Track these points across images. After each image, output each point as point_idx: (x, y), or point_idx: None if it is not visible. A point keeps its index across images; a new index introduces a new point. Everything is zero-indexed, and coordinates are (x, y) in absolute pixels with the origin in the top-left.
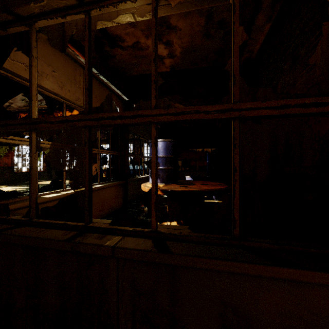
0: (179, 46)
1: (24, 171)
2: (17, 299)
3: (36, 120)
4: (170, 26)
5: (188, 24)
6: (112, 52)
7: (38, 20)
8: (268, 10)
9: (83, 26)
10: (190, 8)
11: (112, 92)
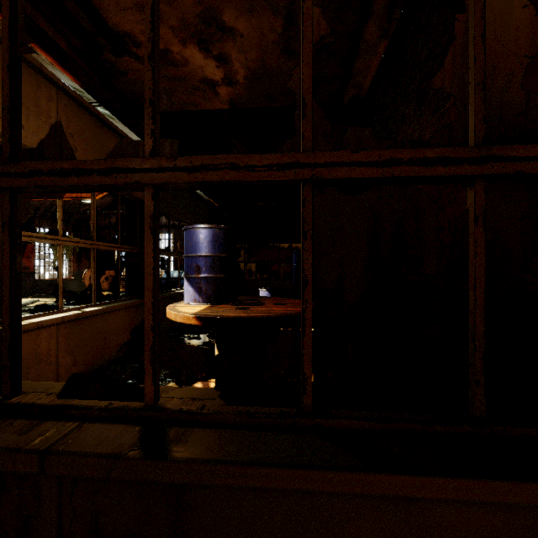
0: (242, 66)
1: None
2: None
3: None
4: (223, 27)
5: (255, 27)
6: (120, 64)
7: None
8: (382, 18)
9: None
10: None
11: (123, 139)
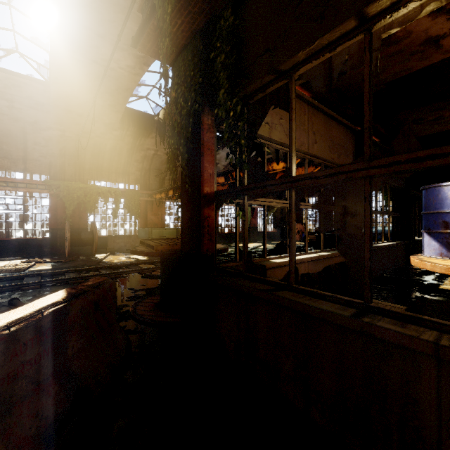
0: None
1: (226, 232)
2: (284, 364)
3: (298, 177)
4: None
5: None
6: (342, 67)
7: (301, 68)
8: None
9: (351, 51)
10: None
11: (340, 124)
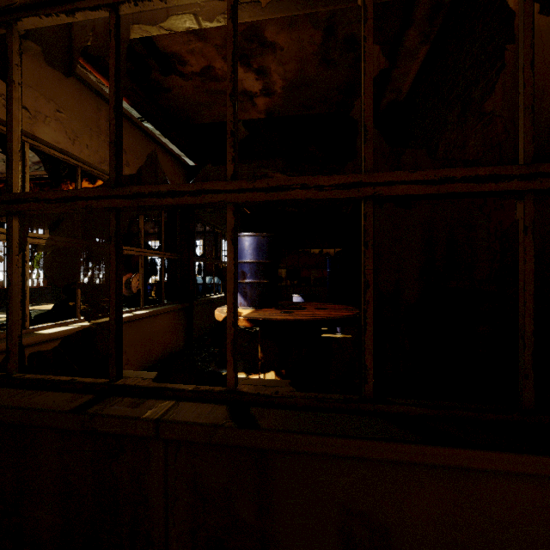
0: (281, 77)
1: None
2: None
3: (19, 195)
4: (265, 42)
5: (295, 40)
6: (165, 82)
7: (23, 17)
8: (423, 24)
9: (107, 33)
10: (294, 12)
11: (166, 151)
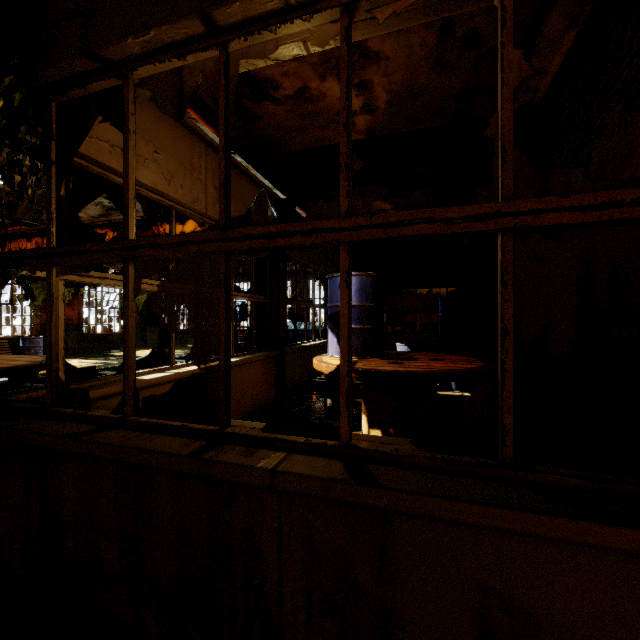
0: (385, 90)
1: (99, 333)
2: (106, 555)
3: (135, 242)
4: (367, 53)
5: (403, 46)
6: (256, 109)
7: (139, 67)
8: (570, 4)
9: (214, 71)
10: (414, 22)
11: (257, 185)
